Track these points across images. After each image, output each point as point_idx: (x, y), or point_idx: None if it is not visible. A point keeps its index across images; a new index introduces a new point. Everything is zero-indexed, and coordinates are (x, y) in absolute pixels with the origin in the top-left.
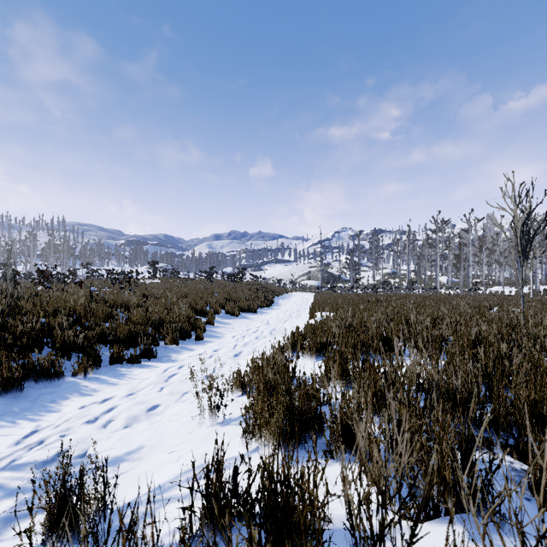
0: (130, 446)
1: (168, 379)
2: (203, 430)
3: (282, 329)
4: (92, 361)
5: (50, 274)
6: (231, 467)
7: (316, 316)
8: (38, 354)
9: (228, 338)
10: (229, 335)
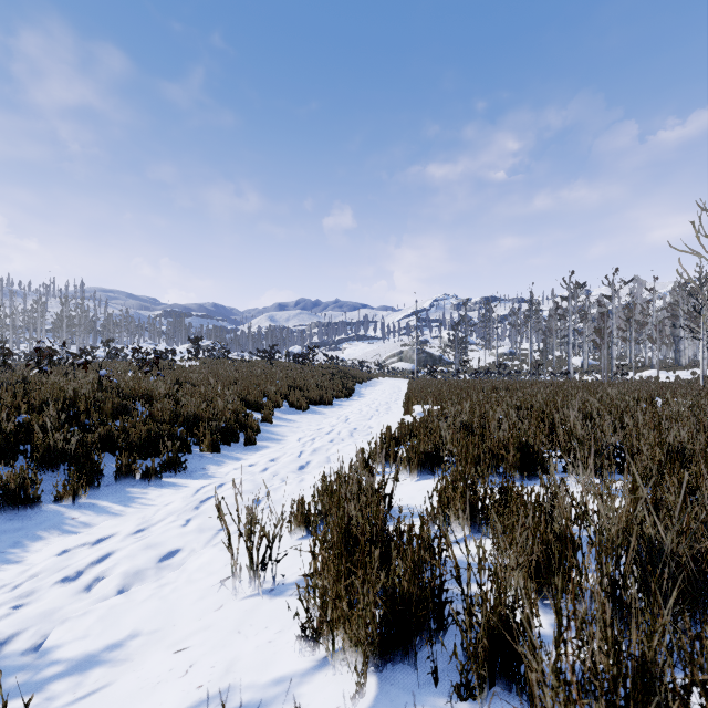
0: (115, 633)
1: (198, 505)
2: (239, 603)
3: (366, 429)
4: (88, 479)
5: (50, 353)
6: (275, 704)
7: (413, 411)
8: (8, 468)
9: (291, 441)
10: (293, 437)
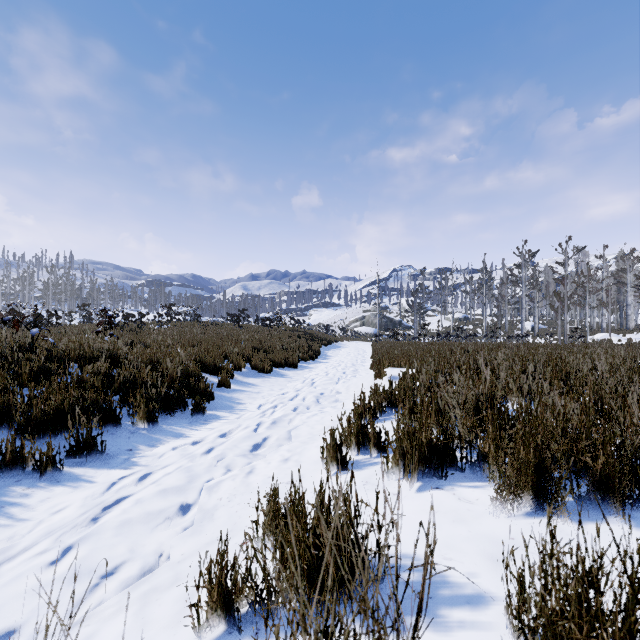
0: None
1: (87, 523)
2: None
3: (334, 394)
4: None
5: None
6: None
7: (385, 374)
8: None
9: (248, 410)
10: (250, 405)
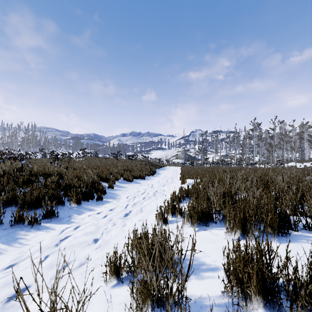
0: None
1: (55, 245)
2: None
3: (162, 191)
4: None
5: (3, 153)
6: None
7: (186, 182)
8: None
9: (122, 198)
10: (123, 196)
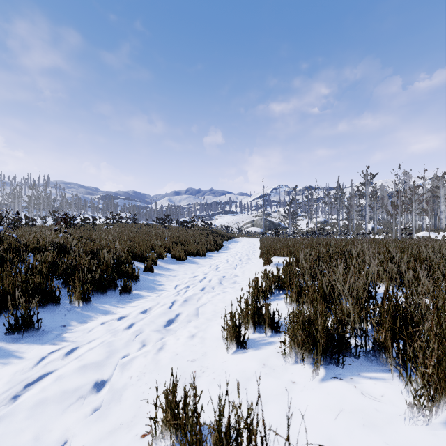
0: None
1: (0, 406)
2: None
3: (233, 277)
4: None
5: None
6: None
7: (272, 262)
8: None
9: (165, 290)
10: (168, 286)
